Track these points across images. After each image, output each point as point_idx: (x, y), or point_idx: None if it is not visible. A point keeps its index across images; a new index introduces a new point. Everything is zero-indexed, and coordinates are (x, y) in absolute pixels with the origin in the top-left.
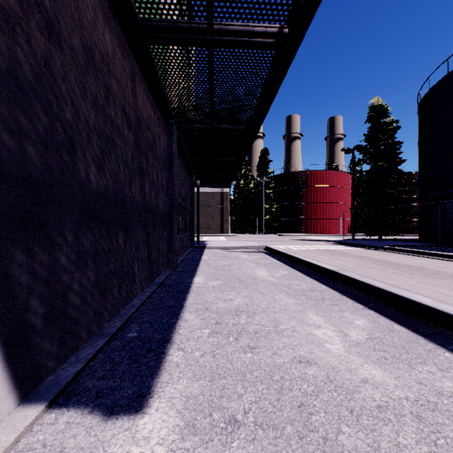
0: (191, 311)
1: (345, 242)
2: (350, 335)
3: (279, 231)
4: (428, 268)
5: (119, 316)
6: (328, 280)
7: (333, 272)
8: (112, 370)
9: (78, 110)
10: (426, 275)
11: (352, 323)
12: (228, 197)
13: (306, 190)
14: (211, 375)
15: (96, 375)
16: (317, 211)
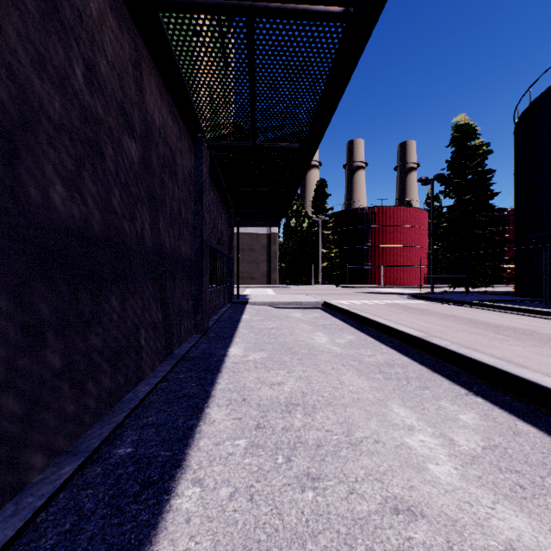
0: (221, 405)
1: (423, 296)
2: (458, 443)
3: (340, 282)
4: (540, 332)
5: (111, 416)
6: (409, 349)
7: (417, 339)
8: (72, 533)
9: (24, 88)
10: (541, 343)
11: (456, 420)
12: (276, 240)
13: (373, 231)
14: (245, 545)
15: (42, 545)
16: (386, 256)
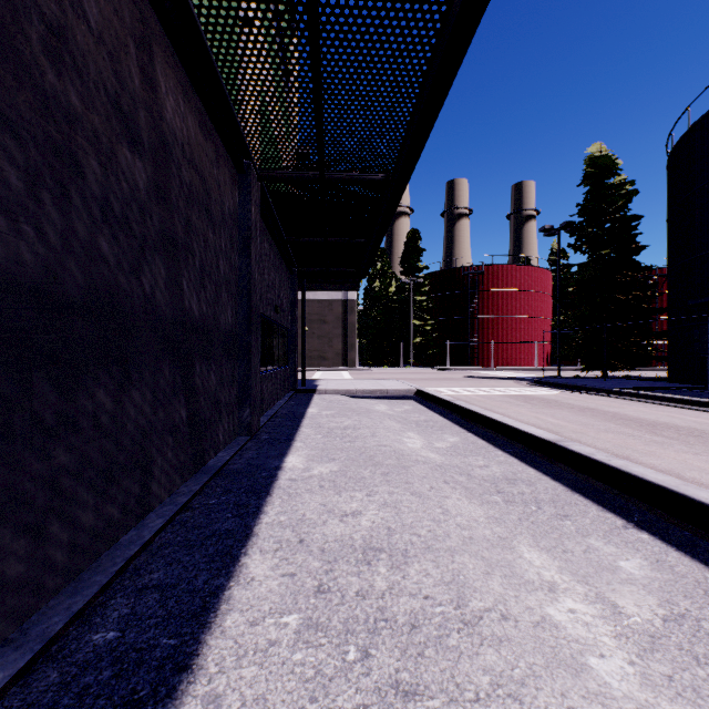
0: (265, 550)
1: (548, 381)
2: (625, 610)
3: (437, 363)
4: None
5: (94, 571)
6: (536, 457)
7: (548, 443)
8: None
9: None
10: None
11: (616, 570)
12: (354, 308)
13: (481, 297)
14: None
15: None
16: (498, 330)
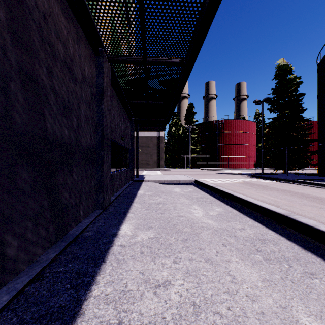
0: None
1: (259, 175)
2: None
3: (202, 166)
4: None
5: None
6: (270, 222)
7: (281, 215)
8: None
9: None
10: None
11: None
12: (163, 140)
13: (222, 135)
14: None
15: None
16: (231, 151)
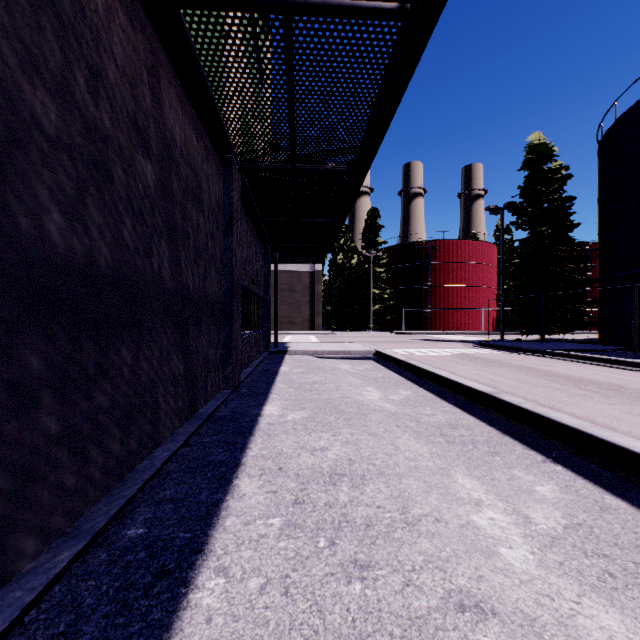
0: (252, 475)
1: (491, 344)
2: (535, 520)
3: (395, 327)
4: (629, 387)
5: (121, 489)
6: (476, 407)
7: (485, 395)
8: (67, 636)
9: (11, 95)
10: (630, 399)
11: (532, 492)
12: (320, 279)
13: (433, 269)
14: None
15: None
16: (448, 298)
